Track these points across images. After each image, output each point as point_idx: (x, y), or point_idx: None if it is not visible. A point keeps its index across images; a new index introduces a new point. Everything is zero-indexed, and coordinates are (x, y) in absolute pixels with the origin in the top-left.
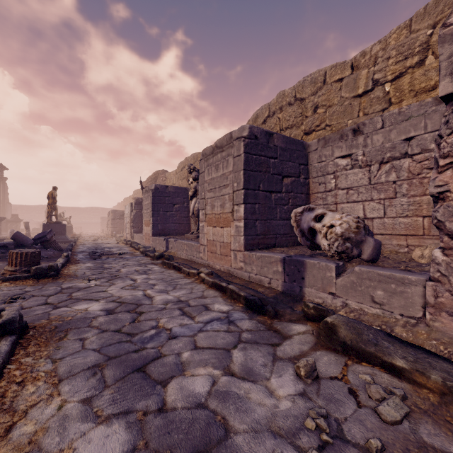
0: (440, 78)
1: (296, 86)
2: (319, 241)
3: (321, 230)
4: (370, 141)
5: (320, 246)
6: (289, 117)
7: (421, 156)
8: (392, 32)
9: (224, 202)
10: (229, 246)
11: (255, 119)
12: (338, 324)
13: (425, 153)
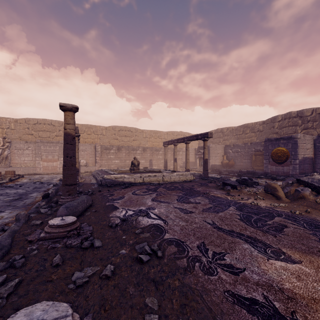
0: (96, 149)
1: (52, 120)
2: (81, 164)
3: (82, 162)
4: (80, 147)
5: (80, 165)
6: (49, 129)
7: (88, 152)
8: (79, 124)
9: (54, 156)
10: (56, 166)
11: (28, 120)
12: (91, 171)
13: (88, 151)
